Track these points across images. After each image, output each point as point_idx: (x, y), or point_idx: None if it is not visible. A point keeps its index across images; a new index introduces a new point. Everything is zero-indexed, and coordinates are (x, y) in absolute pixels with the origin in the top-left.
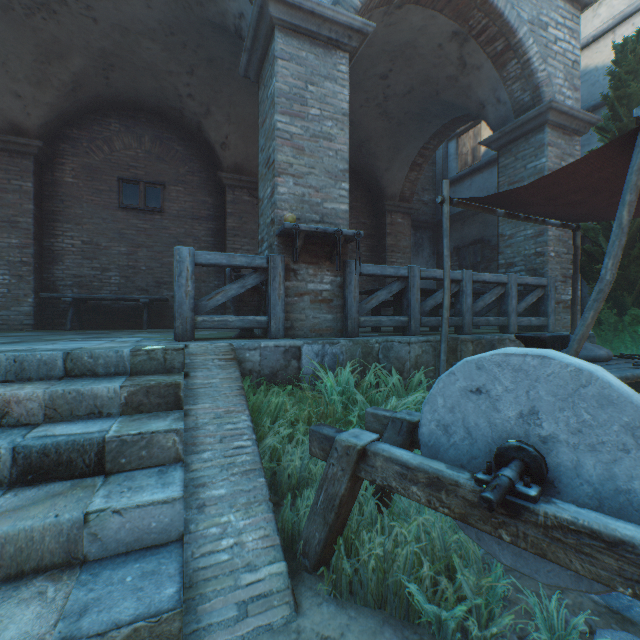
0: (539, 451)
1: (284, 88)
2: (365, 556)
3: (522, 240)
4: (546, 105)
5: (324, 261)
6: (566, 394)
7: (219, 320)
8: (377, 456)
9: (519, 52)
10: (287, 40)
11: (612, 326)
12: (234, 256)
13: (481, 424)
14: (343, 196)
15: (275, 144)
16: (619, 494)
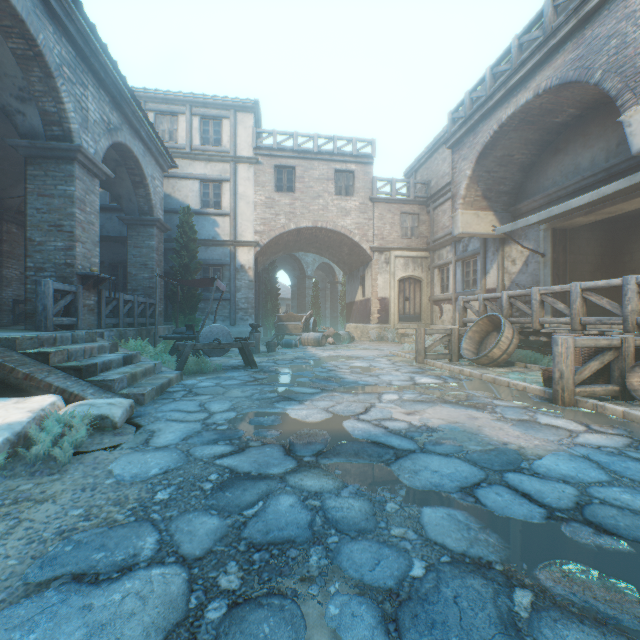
0: (219, 338)
1: (79, 195)
2: (193, 366)
3: (143, 279)
4: (158, 219)
5: (92, 289)
6: (222, 330)
7: (61, 320)
8: (198, 344)
9: (147, 188)
10: (80, 169)
11: (183, 322)
12: (66, 285)
13: (211, 336)
14: (98, 255)
15: (76, 225)
16: (227, 341)
